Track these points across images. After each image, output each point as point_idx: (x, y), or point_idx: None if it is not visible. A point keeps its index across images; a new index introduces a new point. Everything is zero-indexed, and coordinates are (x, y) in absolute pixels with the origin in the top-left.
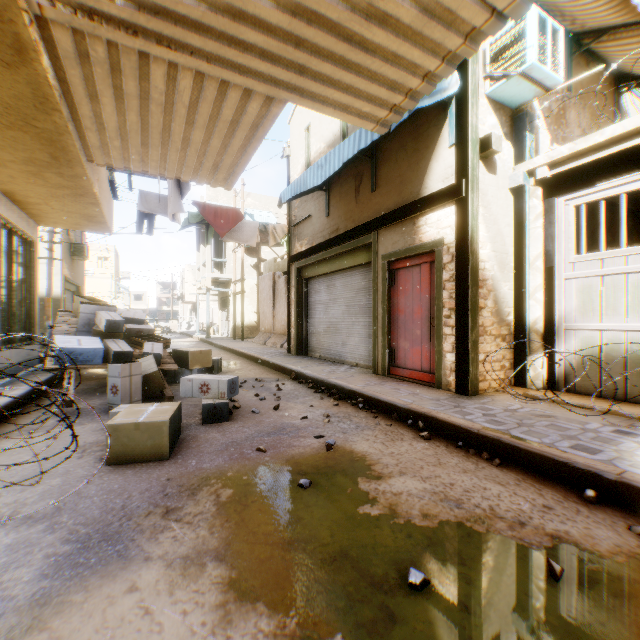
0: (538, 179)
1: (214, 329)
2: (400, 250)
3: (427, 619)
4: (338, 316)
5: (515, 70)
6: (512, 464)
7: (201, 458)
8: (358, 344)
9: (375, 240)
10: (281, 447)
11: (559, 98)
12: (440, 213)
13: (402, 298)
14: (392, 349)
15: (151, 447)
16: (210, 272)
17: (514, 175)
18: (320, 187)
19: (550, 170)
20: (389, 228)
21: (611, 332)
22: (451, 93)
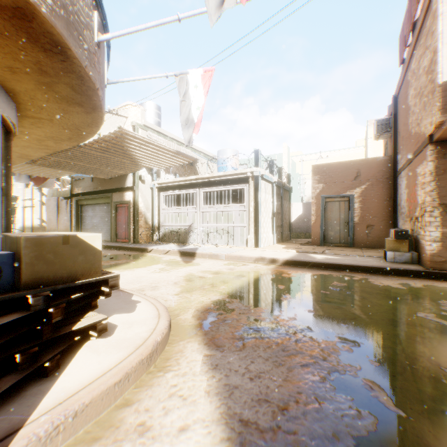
0: (156, 187)
1: None
2: (119, 201)
3: (105, 257)
4: (97, 222)
5: None
6: (133, 251)
7: None
8: (106, 232)
9: (111, 196)
10: None
11: None
12: (130, 193)
13: (120, 216)
14: (117, 233)
15: None
16: None
17: (151, 184)
18: None
19: (158, 185)
20: (116, 193)
21: (168, 226)
22: None
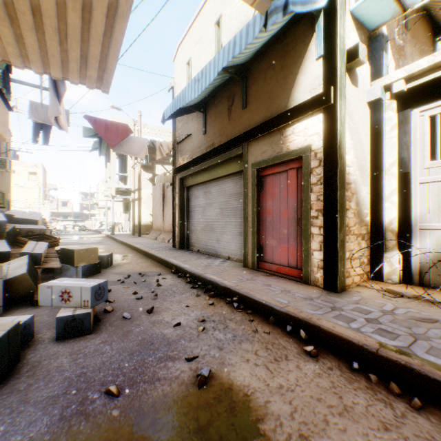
0: (394, 93)
1: (119, 227)
2: (268, 158)
3: None
4: (213, 217)
5: None
6: (432, 402)
7: (18, 418)
8: (230, 241)
9: (245, 151)
10: (141, 382)
11: (400, 33)
12: (307, 122)
13: (270, 201)
14: (261, 246)
15: None
16: (114, 183)
17: (372, 89)
18: (198, 109)
19: (406, 84)
20: (258, 139)
21: None
22: (320, 6)
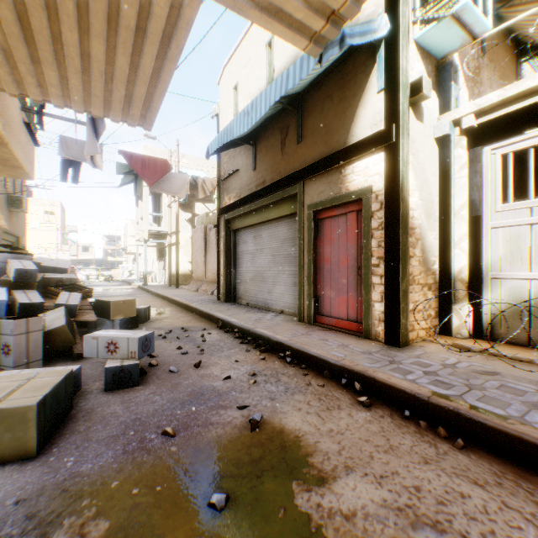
0: (464, 128)
1: (152, 277)
2: (326, 199)
3: None
4: (264, 265)
5: (447, 11)
6: (476, 444)
7: (84, 452)
8: (284, 292)
9: (301, 190)
10: (195, 426)
11: (475, 57)
12: (368, 160)
13: (328, 247)
14: (318, 298)
15: (11, 442)
16: (147, 225)
17: (440, 124)
18: (247, 141)
19: (476, 119)
20: (315, 178)
21: None
22: (381, 36)
